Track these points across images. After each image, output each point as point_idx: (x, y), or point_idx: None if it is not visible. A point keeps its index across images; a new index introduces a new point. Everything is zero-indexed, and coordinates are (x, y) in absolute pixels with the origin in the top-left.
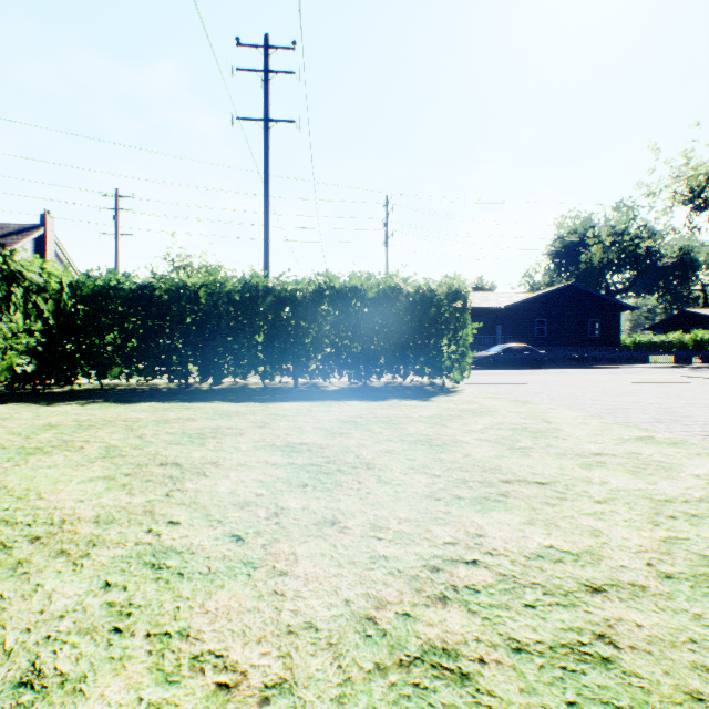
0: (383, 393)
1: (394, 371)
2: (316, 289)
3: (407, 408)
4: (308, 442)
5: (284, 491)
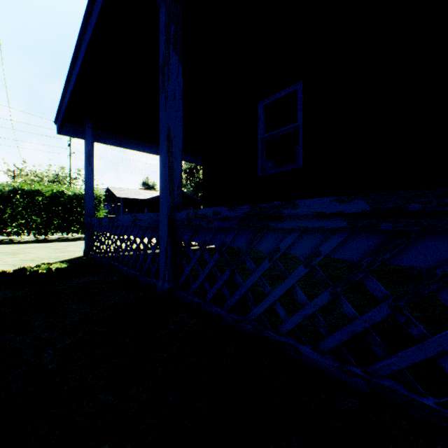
0: (54, 241)
1: (63, 231)
2: (12, 190)
3: (60, 244)
4: (8, 251)
5: (0, 256)
